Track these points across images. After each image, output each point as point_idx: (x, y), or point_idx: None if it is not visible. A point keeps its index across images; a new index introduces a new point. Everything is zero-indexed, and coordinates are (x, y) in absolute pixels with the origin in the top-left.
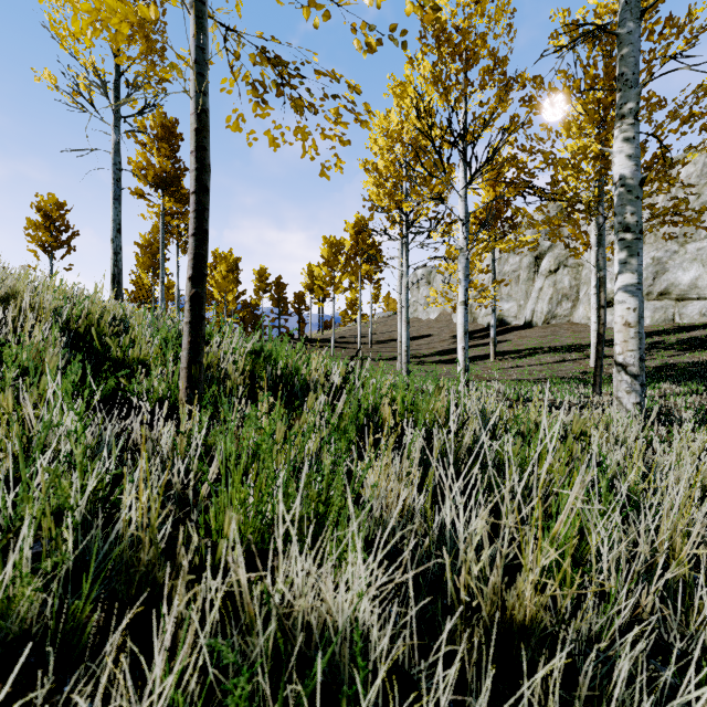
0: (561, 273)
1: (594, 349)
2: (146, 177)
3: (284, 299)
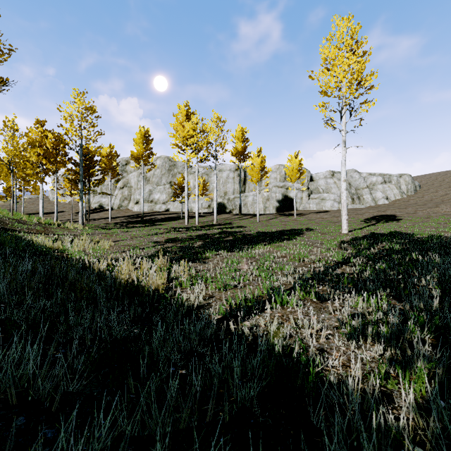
0: (125, 189)
1: (110, 217)
2: None
3: None
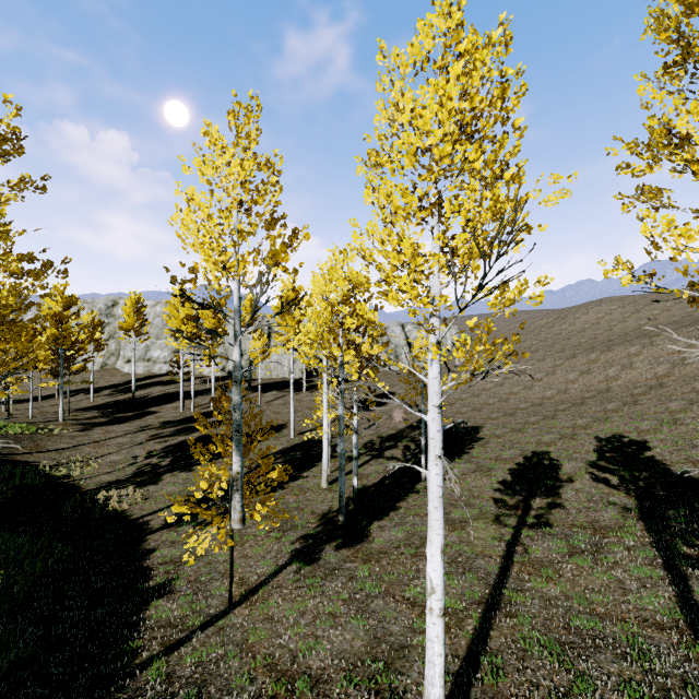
0: (111, 342)
1: (93, 396)
2: None
3: None
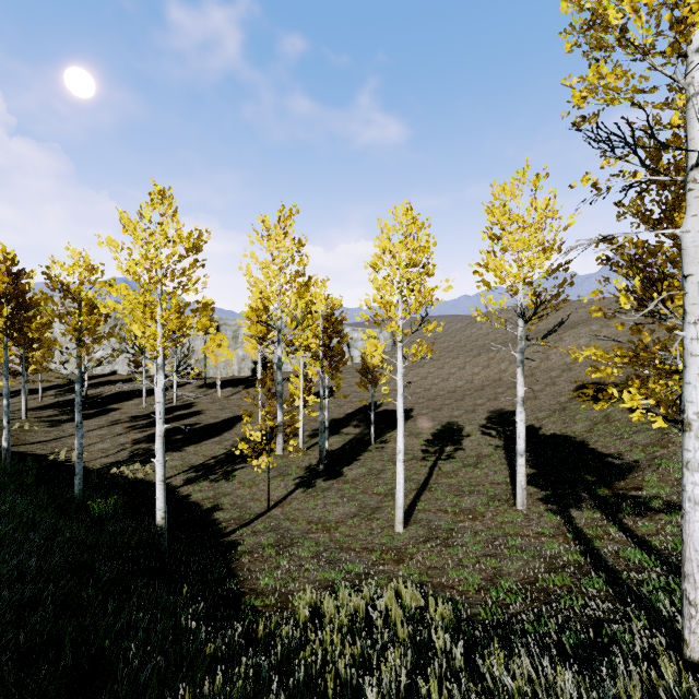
0: None
1: (41, 396)
2: None
3: None
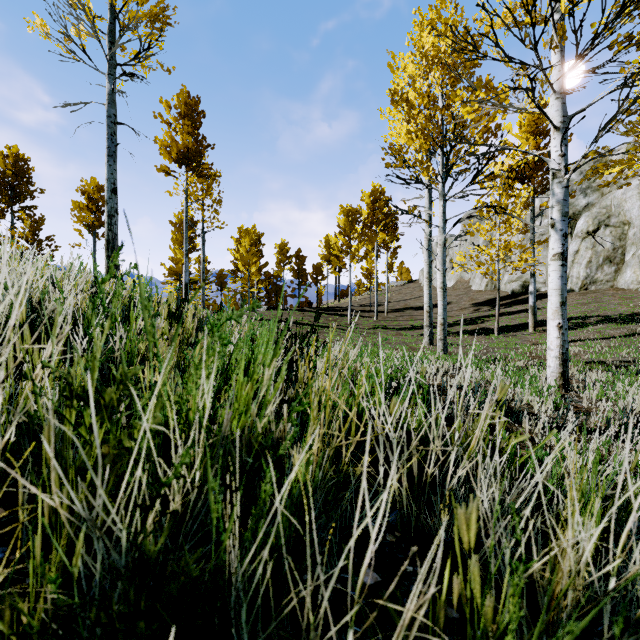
0: (602, 233)
1: None
2: (170, 154)
3: (303, 271)
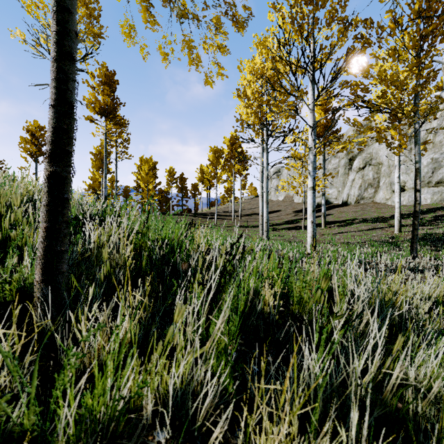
0: (367, 169)
1: (398, 221)
2: (94, 108)
3: (185, 188)
